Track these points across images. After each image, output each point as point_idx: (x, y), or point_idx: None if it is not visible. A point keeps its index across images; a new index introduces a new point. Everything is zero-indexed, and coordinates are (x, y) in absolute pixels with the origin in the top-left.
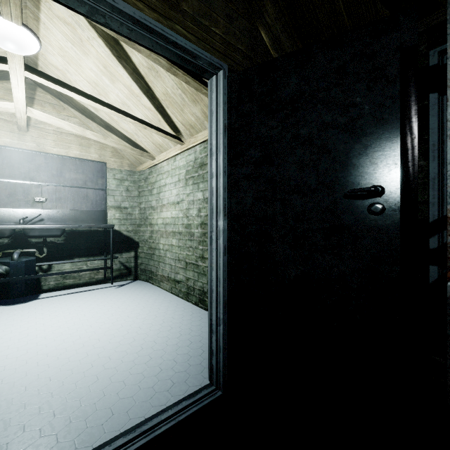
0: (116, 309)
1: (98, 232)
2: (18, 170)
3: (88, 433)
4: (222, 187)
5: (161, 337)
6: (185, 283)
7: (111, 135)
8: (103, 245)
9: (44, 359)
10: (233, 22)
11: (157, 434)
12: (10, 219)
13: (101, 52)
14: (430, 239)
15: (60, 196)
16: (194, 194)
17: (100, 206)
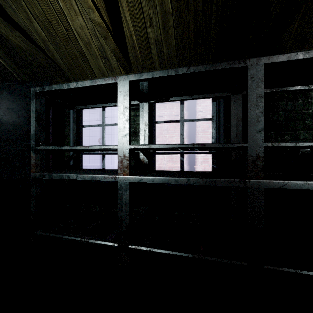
0: None
1: None
2: None
3: None
4: None
5: None
6: None
7: None
8: None
9: None
10: None
11: None
12: None
13: None
14: (71, 161)
15: None
16: None
17: None
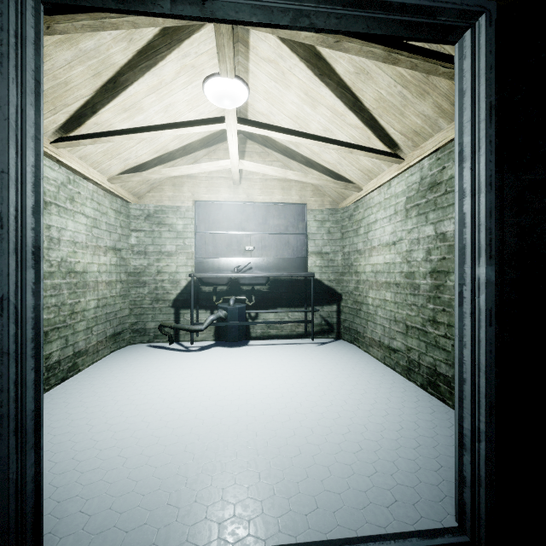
0: (317, 371)
1: (299, 281)
2: (233, 222)
3: (291, 518)
4: (484, 210)
5: (373, 422)
6: (405, 354)
7: (311, 171)
8: (303, 295)
9: (252, 410)
10: None
11: None
12: (228, 267)
13: (302, 78)
14: None
15: (265, 244)
16: (419, 229)
17: (301, 252)
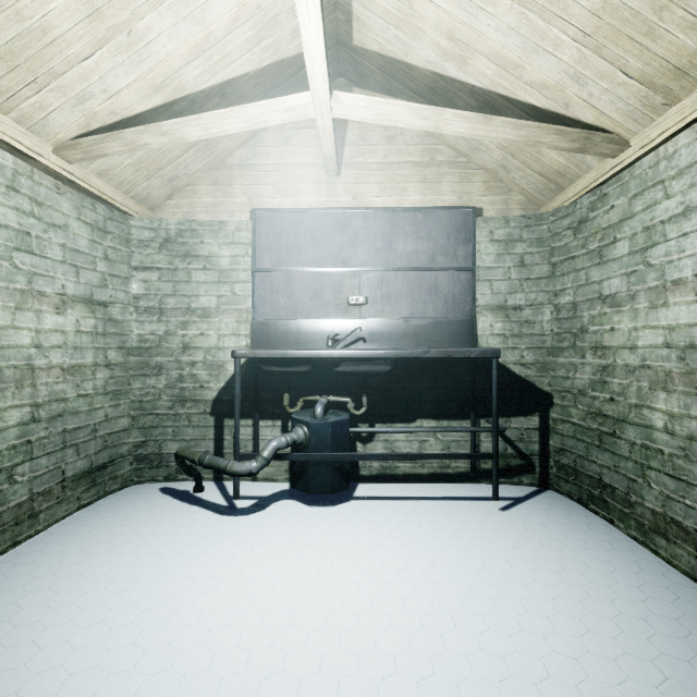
0: (545, 632)
1: (457, 365)
2: (326, 249)
3: None
4: None
5: None
6: None
7: None
8: (466, 394)
9: None
10: None
11: None
12: (314, 338)
13: None
14: None
15: (387, 291)
16: None
17: (462, 307)
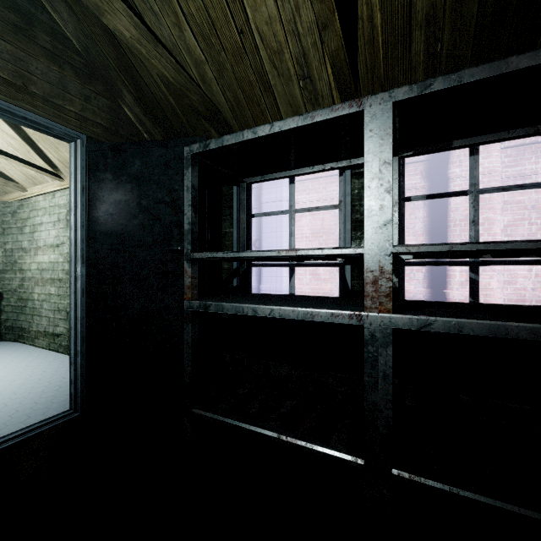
0: None
1: None
2: None
3: None
4: (80, 239)
5: (24, 388)
6: (67, 336)
7: None
8: None
9: None
10: (92, 101)
11: (3, 447)
12: None
13: None
14: (234, 280)
15: None
16: None
17: None
